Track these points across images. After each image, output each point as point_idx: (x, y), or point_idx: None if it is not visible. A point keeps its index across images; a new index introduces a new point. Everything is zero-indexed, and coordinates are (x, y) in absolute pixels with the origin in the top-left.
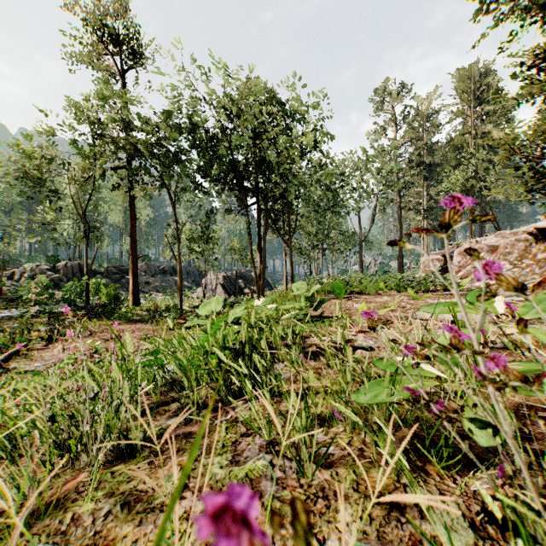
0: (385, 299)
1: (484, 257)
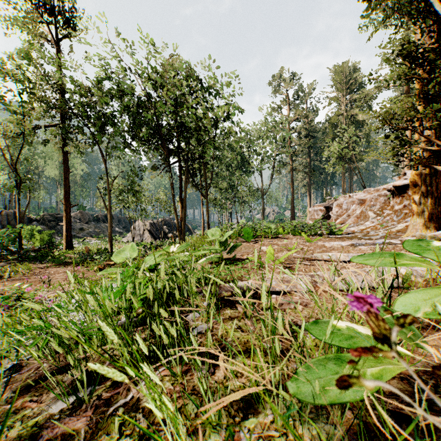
0: (285, 242)
1: (355, 208)
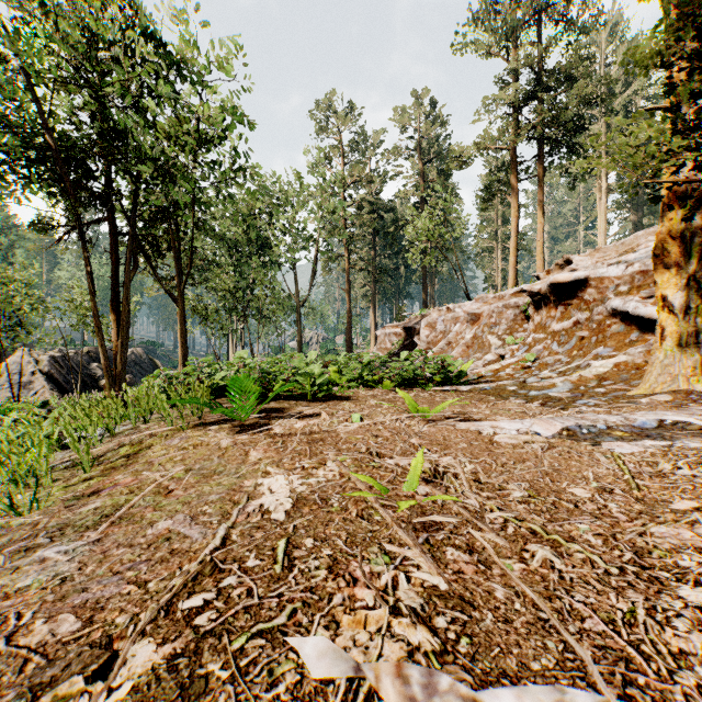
0: (358, 425)
1: (460, 329)
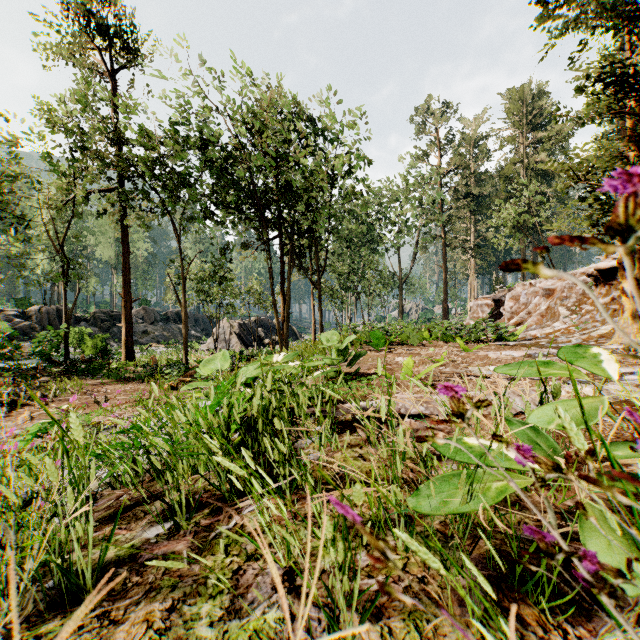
0: (431, 351)
1: (539, 302)
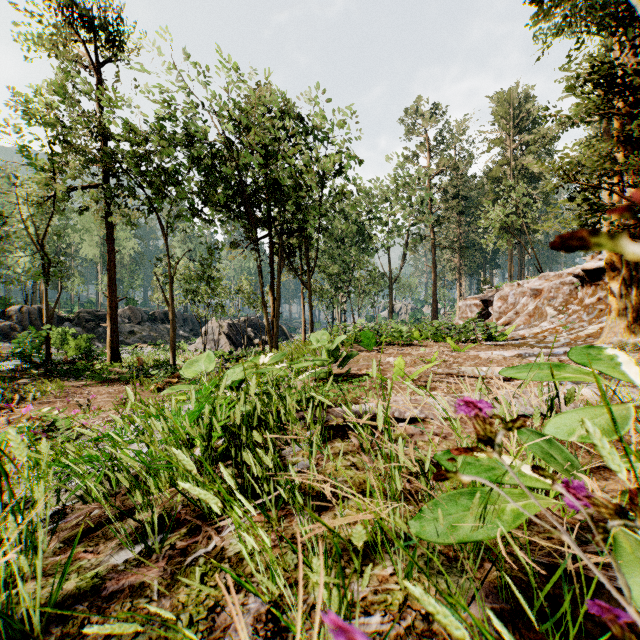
0: (422, 351)
1: (526, 302)
